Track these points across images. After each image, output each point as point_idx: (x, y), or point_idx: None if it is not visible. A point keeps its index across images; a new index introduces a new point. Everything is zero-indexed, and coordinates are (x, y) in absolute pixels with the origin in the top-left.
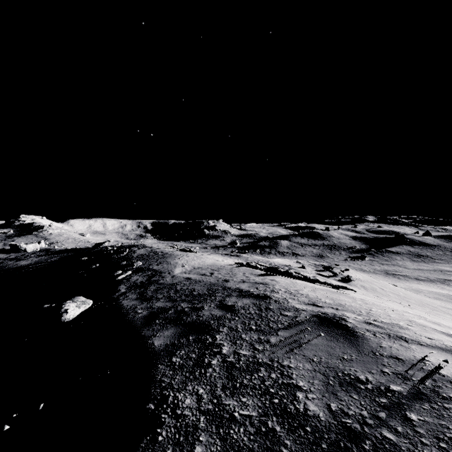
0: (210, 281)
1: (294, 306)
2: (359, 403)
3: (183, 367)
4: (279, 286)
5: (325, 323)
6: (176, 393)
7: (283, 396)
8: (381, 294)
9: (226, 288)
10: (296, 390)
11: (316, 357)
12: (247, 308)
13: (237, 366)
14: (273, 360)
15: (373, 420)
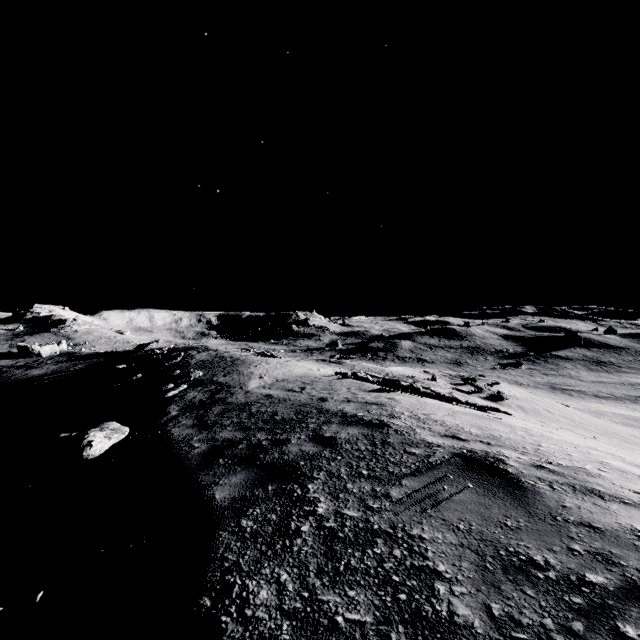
0: (300, 400)
1: (425, 439)
2: (538, 604)
3: (258, 536)
4: (400, 408)
5: (473, 467)
6: (245, 579)
7: (414, 589)
8: (546, 418)
9: (323, 411)
10: (434, 579)
11: (463, 522)
12: (354, 441)
13: (340, 536)
14: (396, 527)
15: (563, 636)
